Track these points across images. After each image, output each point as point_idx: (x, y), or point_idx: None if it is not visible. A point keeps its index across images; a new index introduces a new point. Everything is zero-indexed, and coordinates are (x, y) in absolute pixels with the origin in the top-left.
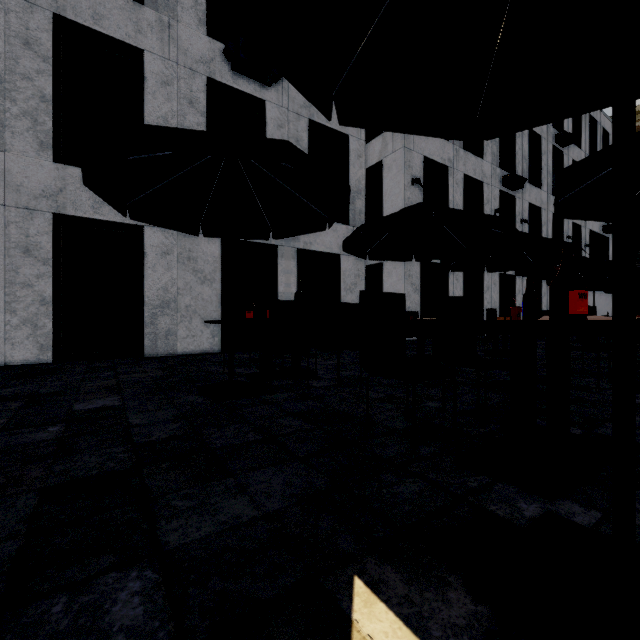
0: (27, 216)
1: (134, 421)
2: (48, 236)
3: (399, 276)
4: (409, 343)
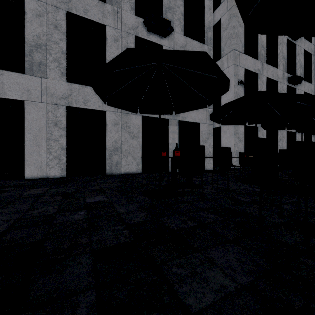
0: (56, 108)
1: (119, 210)
2: (64, 117)
3: (231, 133)
4: (237, 169)
